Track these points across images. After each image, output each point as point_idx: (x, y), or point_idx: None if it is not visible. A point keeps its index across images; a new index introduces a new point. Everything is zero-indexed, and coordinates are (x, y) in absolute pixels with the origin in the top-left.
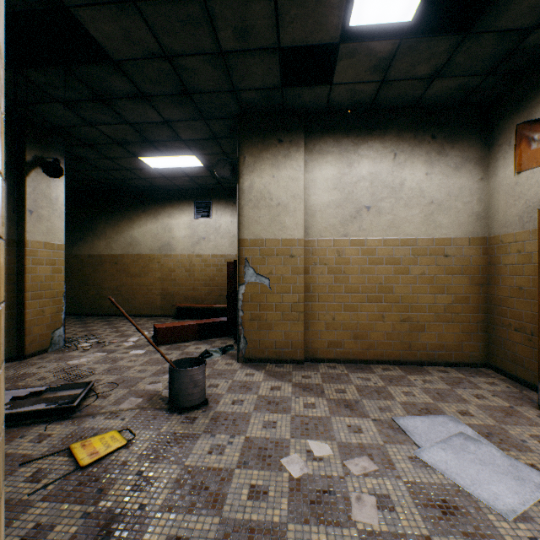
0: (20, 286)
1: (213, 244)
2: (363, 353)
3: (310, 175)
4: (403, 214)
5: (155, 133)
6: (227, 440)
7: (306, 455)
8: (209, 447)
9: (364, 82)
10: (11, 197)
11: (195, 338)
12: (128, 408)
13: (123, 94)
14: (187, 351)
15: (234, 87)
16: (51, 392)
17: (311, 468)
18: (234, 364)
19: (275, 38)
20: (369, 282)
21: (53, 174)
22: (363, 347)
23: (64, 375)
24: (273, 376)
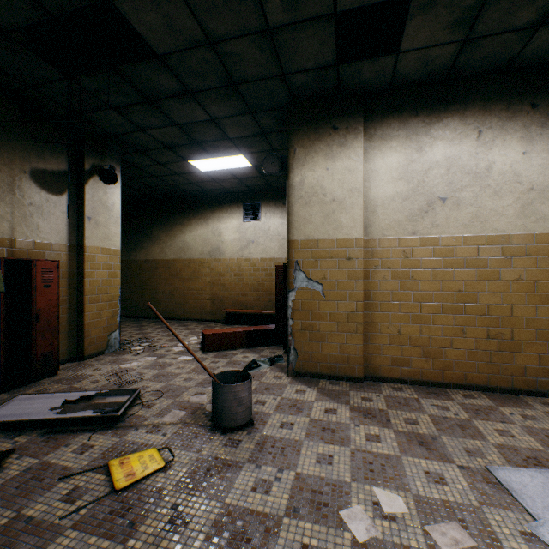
0: (80, 290)
1: (262, 247)
2: (436, 375)
3: (370, 165)
4: (491, 205)
5: (203, 133)
6: (274, 474)
7: (373, 508)
8: (253, 482)
9: (441, 44)
10: (72, 204)
11: (243, 346)
12: (170, 422)
13: (169, 93)
14: (234, 360)
15: (282, 71)
16: (101, 397)
17: (381, 530)
18: (283, 378)
19: (330, 1)
20: (444, 289)
21: (109, 181)
22: (436, 367)
23: (115, 379)
24: (327, 396)
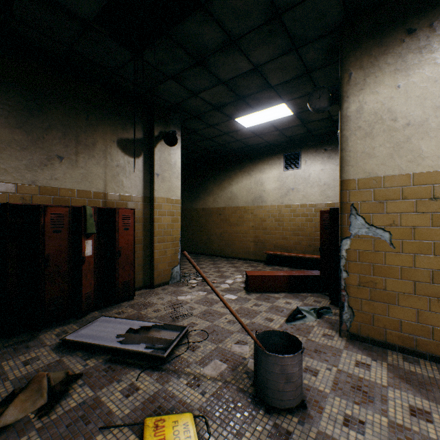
0: (151, 232)
1: (302, 194)
2: None
3: None
4: None
5: (246, 87)
6: None
7: None
8: None
9: None
10: (146, 164)
11: (284, 290)
12: (211, 376)
13: (214, 48)
14: (276, 305)
15: None
16: (156, 329)
17: None
18: (334, 339)
19: None
20: None
21: (171, 143)
22: None
23: (171, 311)
24: (406, 381)
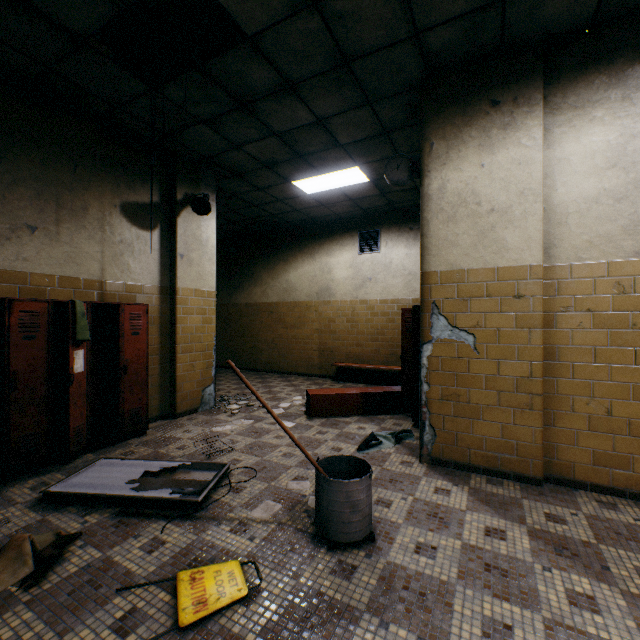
0: (172, 338)
1: (382, 286)
2: None
3: (555, 152)
4: None
5: (307, 142)
6: None
7: None
8: None
9: None
10: (164, 241)
11: (357, 412)
12: (261, 519)
13: (265, 91)
14: (347, 431)
15: (415, 27)
16: (184, 470)
17: None
18: (414, 466)
19: None
20: None
21: (202, 211)
22: None
23: (204, 447)
24: (486, 503)
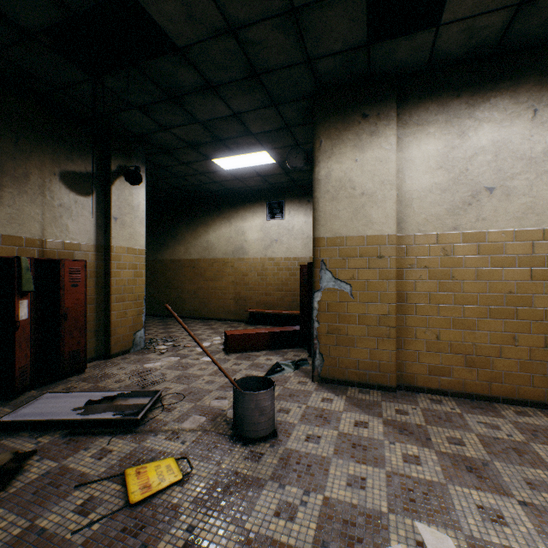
0: (107, 289)
1: (286, 246)
2: (482, 387)
3: (405, 154)
4: None
5: (225, 130)
6: (299, 496)
7: None
8: (276, 505)
9: (490, 11)
10: (99, 205)
11: (266, 348)
12: (190, 428)
13: (191, 89)
14: (257, 362)
15: (308, 56)
16: (123, 398)
17: None
18: (308, 384)
19: None
20: (491, 290)
21: (134, 181)
22: (482, 378)
23: (138, 379)
24: (357, 406)
